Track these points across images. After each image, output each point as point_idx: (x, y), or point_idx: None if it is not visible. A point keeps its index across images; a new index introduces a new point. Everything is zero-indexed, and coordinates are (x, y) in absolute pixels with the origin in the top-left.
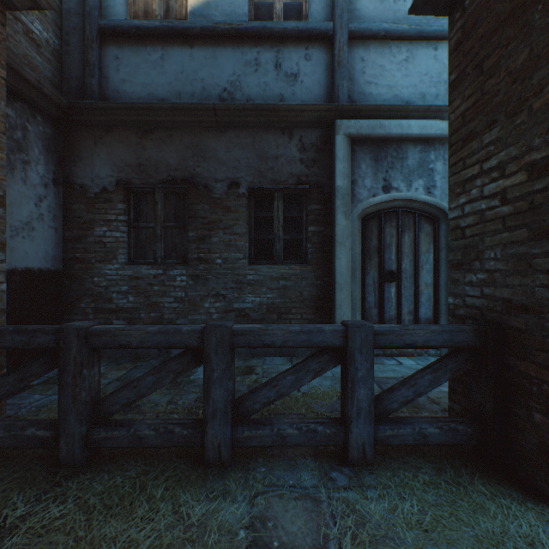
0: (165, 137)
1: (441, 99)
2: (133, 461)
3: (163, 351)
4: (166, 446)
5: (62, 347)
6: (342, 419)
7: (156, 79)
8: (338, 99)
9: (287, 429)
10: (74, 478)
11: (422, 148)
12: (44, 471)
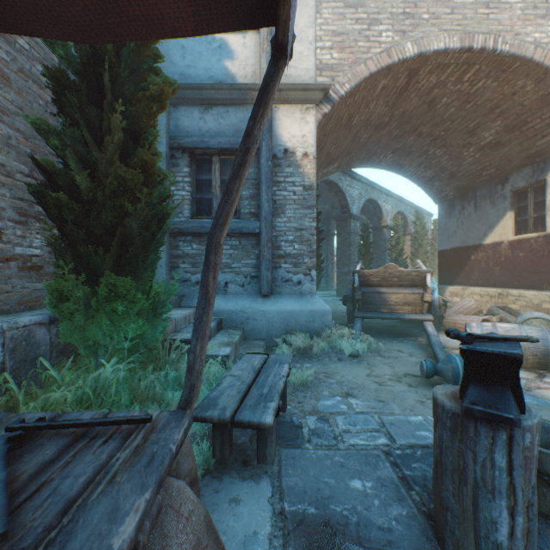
0: None
1: None
2: None
3: None
4: None
5: None
6: None
7: None
8: None
9: None
10: None
11: None
12: None
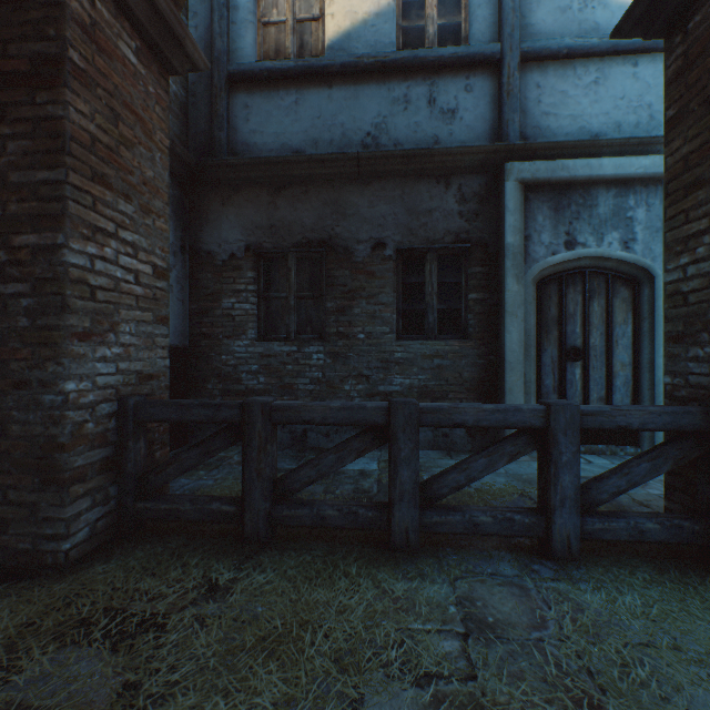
0: (299, 194)
1: (642, 129)
2: (314, 543)
3: (297, 440)
4: (350, 528)
5: (246, 422)
6: (541, 510)
7: (289, 127)
8: (507, 137)
9: (480, 516)
10: (262, 553)
11: (617, 192)
12: (230, 545)
